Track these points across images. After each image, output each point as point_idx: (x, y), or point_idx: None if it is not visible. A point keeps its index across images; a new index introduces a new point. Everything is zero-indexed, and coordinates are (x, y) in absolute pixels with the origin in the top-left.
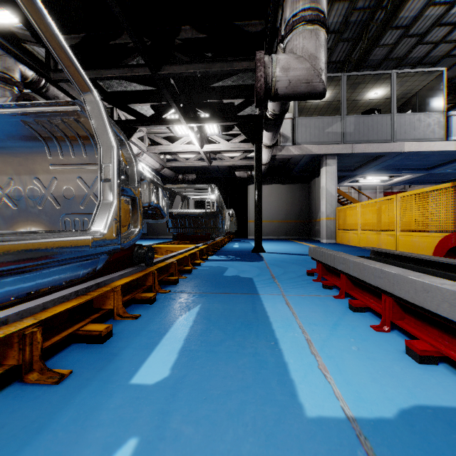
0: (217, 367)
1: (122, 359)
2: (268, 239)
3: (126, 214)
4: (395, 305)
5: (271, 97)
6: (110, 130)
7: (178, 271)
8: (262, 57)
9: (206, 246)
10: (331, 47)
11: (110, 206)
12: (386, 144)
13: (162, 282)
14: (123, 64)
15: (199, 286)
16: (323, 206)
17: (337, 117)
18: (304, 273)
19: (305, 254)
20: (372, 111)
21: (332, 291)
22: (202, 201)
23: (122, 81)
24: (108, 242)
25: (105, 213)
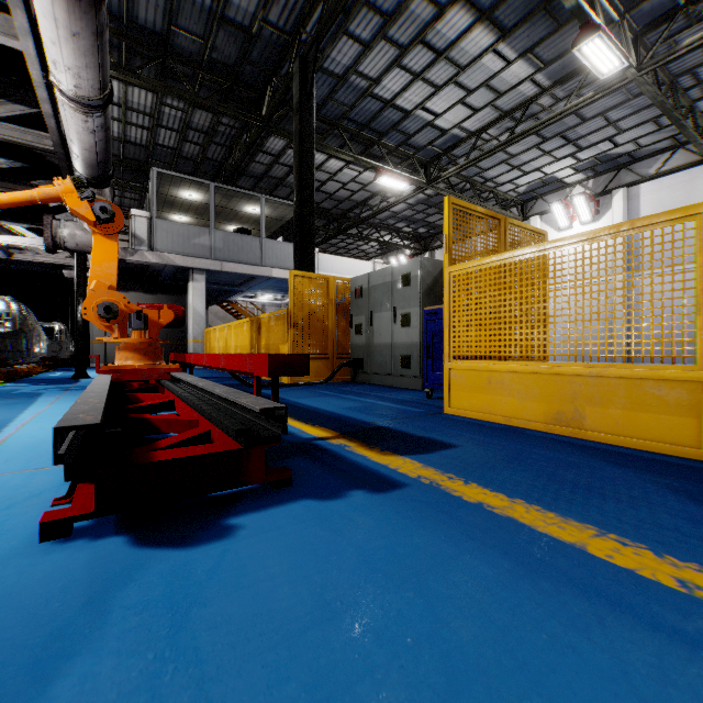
0: None
1: None
2: None
3: None
4: None
5: (63, 250)
6: None
7: None
8: (50, 223)
9: None
10: (204, 144)
11: None
12: (256, 268)
13: None
14: None
15: None
16: (190, 326)
17: (205, 228)
18: None
19: None
20: (244, 230)
21: None
22: None
23: None
24: None
25: None
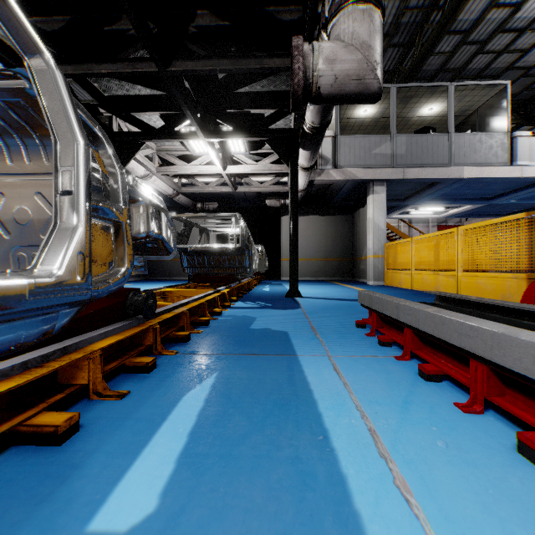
0: (236, 488)
1: (84, 476)
2: (304, 281)
3: (106, 246)
4: (492, 375)
5: (312, 98)
6: (72, 116)
7: (191, 323)
8: (300, 44)
9: (229, 290)
10: None
11: (72, 232)
12: (443, 169)
13: (168, 339)
14: (122, 57)
15: (218, 345)
16: (370, 241)
17: (386, 136)
18: (352, 324)
19: (350, 298)
20: (427, 130)
21: (392, 349)
22: (226, 235)
23: (123, 82)
24: (66, 289)
25: (63, 243)
